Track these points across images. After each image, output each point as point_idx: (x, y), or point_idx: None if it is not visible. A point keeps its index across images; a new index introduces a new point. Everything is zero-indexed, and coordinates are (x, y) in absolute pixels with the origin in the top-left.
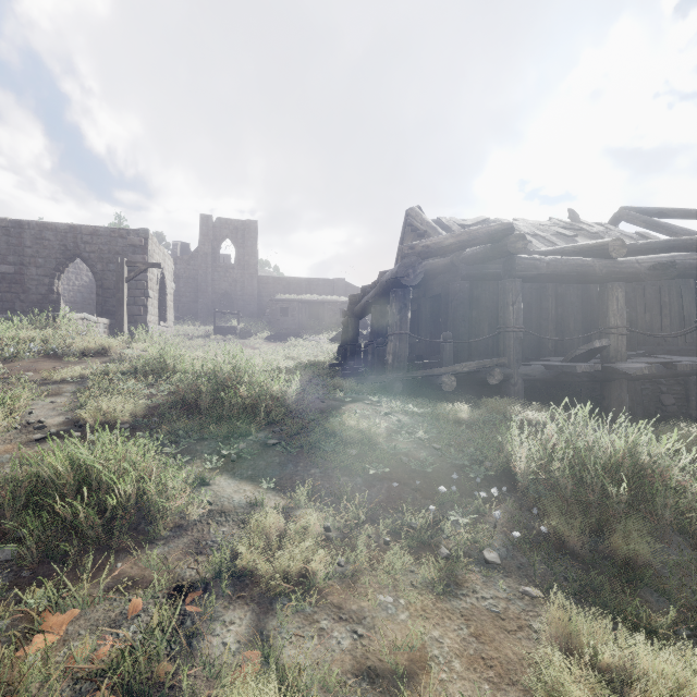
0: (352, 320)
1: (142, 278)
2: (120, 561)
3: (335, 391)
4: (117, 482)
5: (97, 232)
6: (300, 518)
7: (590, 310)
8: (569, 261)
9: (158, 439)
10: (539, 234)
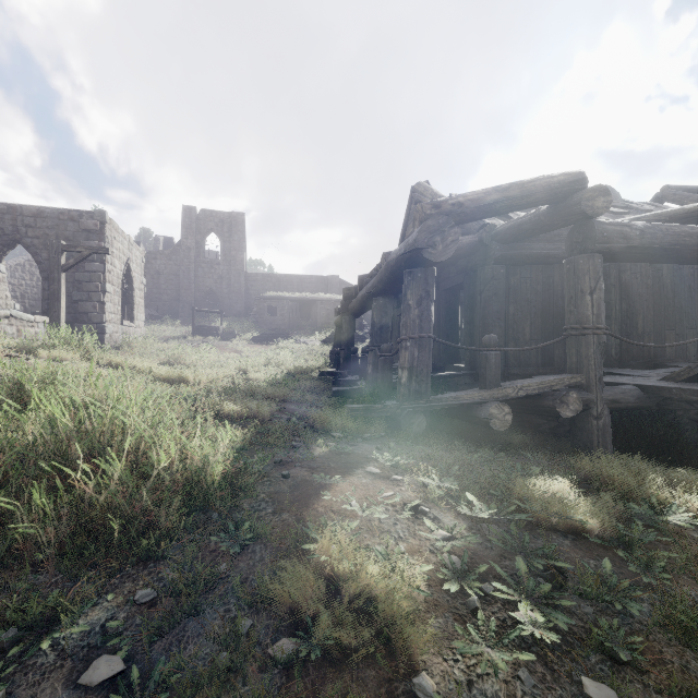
0: (346, 319)
1: (97, 269)
2: None
3: (317, 436)
4: None
5: (42, 214)
6: None
7: (664, 305)
8: (672, 229)
9: None
10: None
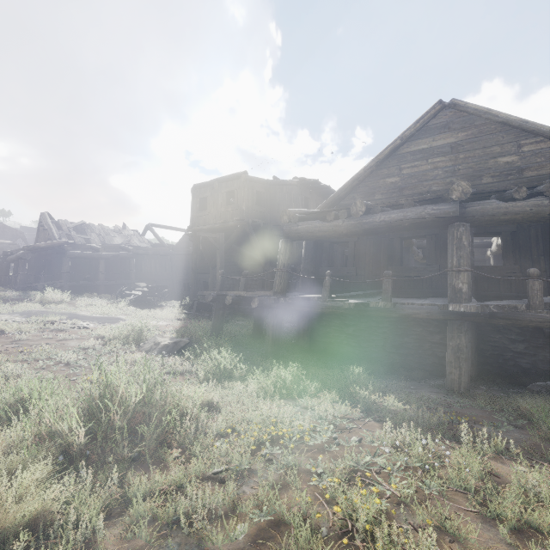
0: (5, 264)
1: None
2: None
3: None
4: None
5: None
6: None
7: (109, 265)
8: (86, 254)
9: None
10: (102, 235)
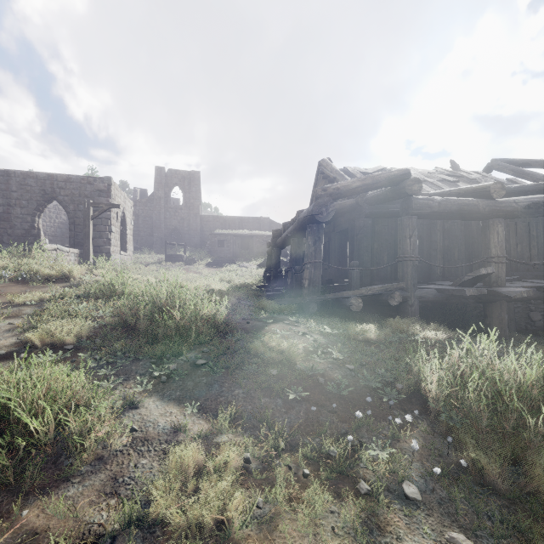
0: (275, 250)
1: (106, 216)
2: (27, 507)
3: (260, 312)
4: (29, 421)
5: (70, 179)
6: (219, 450)
7: (472, 242)
8: (457, 201)
9: (97, 360)
10: (428, 180)
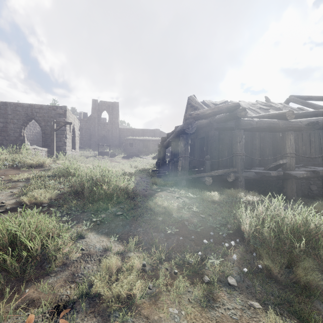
0: (162, 149)
1: (63, 129)
2: (28, 288)
3: (153, 185)
4: (28, 243)
5: (42, 107)
6: (129, 260)
7: (276, 145)
8: (266, 121)
9: (61, 212)
10: (251, 108)
